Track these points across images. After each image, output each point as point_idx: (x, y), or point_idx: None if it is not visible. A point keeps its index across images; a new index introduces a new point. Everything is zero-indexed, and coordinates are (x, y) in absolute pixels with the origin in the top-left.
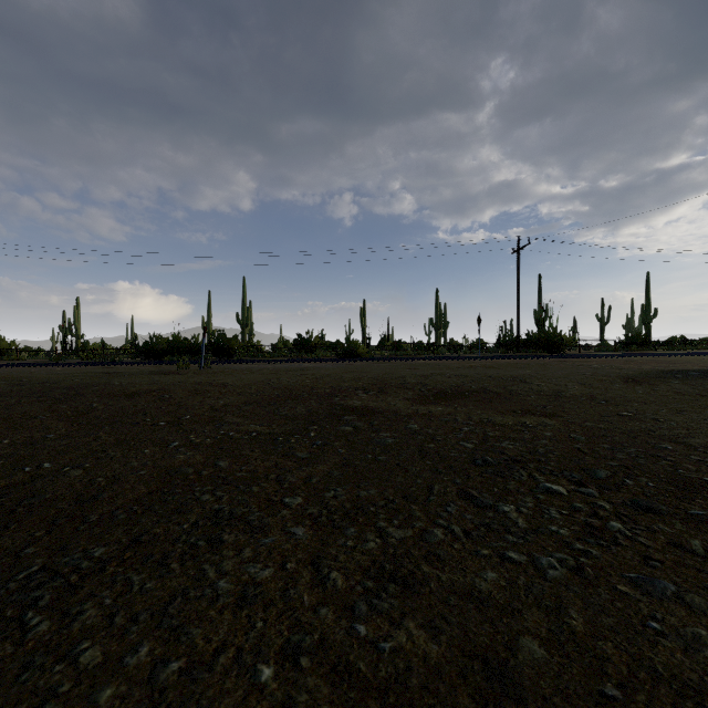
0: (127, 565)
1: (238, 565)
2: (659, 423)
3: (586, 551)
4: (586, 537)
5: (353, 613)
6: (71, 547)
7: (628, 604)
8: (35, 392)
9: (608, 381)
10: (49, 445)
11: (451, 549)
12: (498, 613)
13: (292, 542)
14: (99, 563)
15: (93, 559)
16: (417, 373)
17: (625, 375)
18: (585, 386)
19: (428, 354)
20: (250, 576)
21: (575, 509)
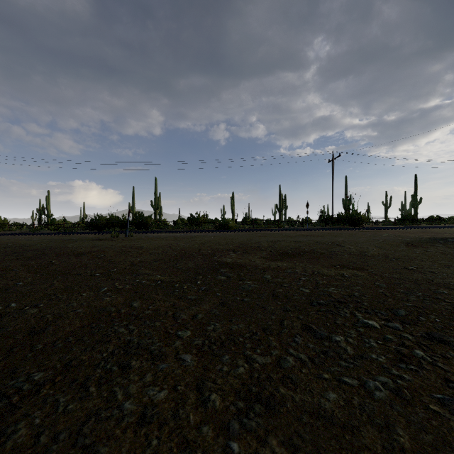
0: (57, 388)
1: (140, 388)
2: (435, 274)
3: (401, 375)
4: (399, 362)
5: (228, 431)
6: (18, 371)
7: (441, 422)
8: (15, 252)
9: (395, 245)
10: (17, 290)
11: (300, 373)
12: (341, 430)
13: (182, 368)
14: (36, 386)
15: (33, 382)
16: (268, 239)
17: (406, 241)
18: (380, 248)
19: (274, 227)
20: (149, 398)
21: (387, 340)
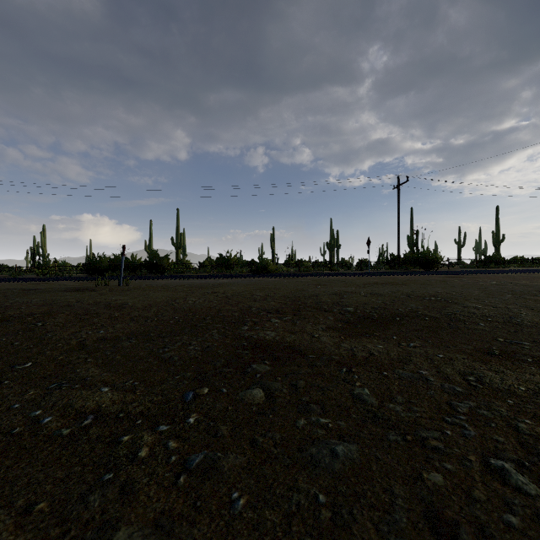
0: None
1: None
2: None
3: None
4: None
5: None
6: None
7: None
8: None
9: None
10: None
11: None
12: None
13: None
14: None
15: None
16: (330, 291)
17: None
18: (532, 309)
19: (326, 270)
20: None
21: None
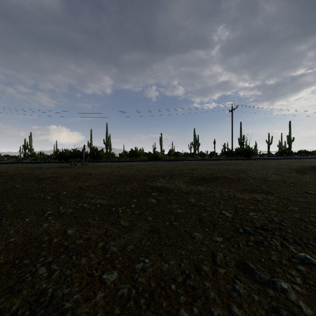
0: None
1: None
2: None
3: None
4: None
5: None
6: None
7: None
8: None
9: (288, 172)
10: None
11: None
12: None
13: None
14: None
15: None
16: (188, 167)
17: (294, 169)
18: (277, 175)
19: (191, 158)
20: None
21: None
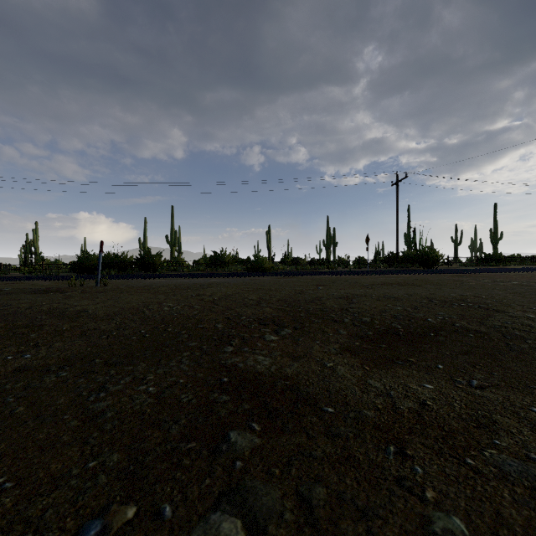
0: None
1: None
2: None
3: None
4: None
5: None
6: None
7: None
8: None
9: None
10: None
11: None
12: None
13: None
14: None
15: None
16: (335, 293)
17: None
18: None
19: (323, 268)
20: None
21: None
